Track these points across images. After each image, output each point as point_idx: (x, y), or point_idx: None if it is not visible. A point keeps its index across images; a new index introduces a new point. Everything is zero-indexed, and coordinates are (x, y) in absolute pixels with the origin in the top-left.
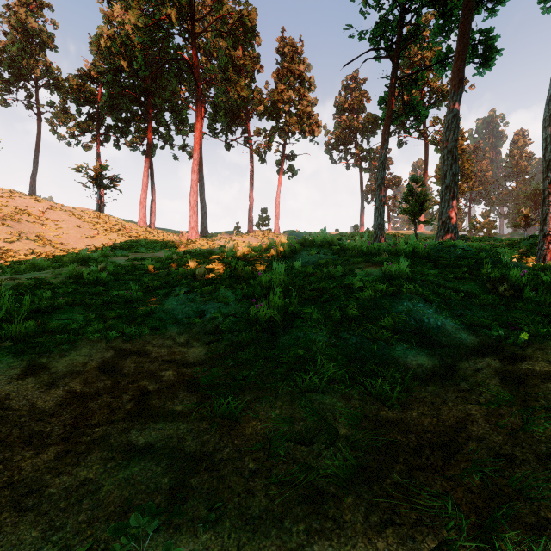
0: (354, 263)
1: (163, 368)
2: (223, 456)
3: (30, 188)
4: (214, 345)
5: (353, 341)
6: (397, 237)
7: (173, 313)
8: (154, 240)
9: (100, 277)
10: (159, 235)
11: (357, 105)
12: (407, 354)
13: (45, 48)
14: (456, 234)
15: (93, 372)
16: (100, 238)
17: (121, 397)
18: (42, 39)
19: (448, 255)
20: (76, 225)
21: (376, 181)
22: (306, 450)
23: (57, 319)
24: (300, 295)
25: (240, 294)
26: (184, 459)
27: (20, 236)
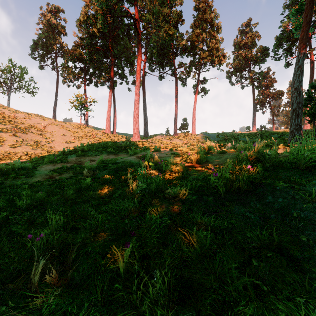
0: None
1: None
2: None
3: (53, 113)
4: None
5: None
6: None
7: None
8: (107, 143)
9: None
10: (115, 138)
11: (250, 42)
12: None
13: (60, 34)
14: None
15: None
16: (75, 142)
17: None
18: (58, 29)
19: None
20: (62, 134)
21: (293, 84)
22: None
23: None
24: None
25: None
26: None
27: (22, 143)
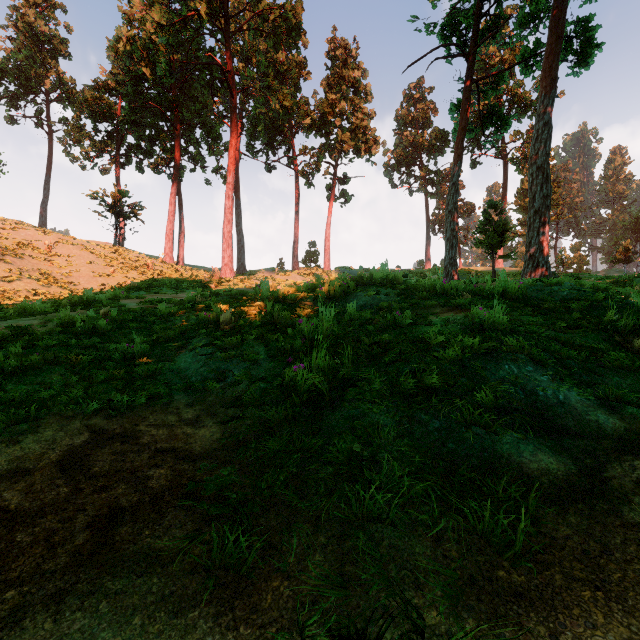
0: (425, 307)
1: (153, 462)
2: None
3: (40, 218)
4: (233, 425)
5: (435, 426)
6: (471, 274)
7: (185, 375)
8: (180, 279)
9: (97, 325)
10: (188, 273)
11: (422, 119)
12: (522, 450)
13: (57, 56)
14: (548, 270)
15: (47, 471)
16: (116, 276)
17: (75, 519)
18: (54, 45)
19: (550, 296)
20: (88, 262)
21: (447, 206)
22: None
23: (25, 384)
24: (354, 352)
25: (274, 348)
26: None
27: (20, 274)
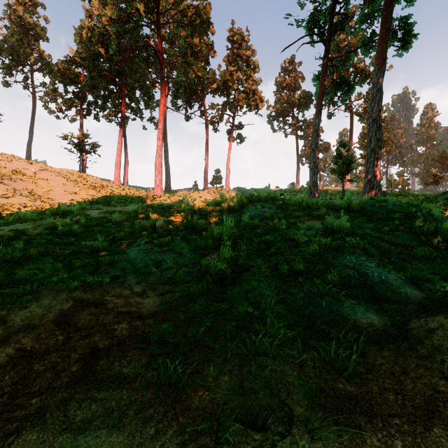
0: (295, 217)
1: (117, 320)
2: (165, 441)
3: (27, 153)
4: (168, 296)
5: (301, 296)
6: (327, 192)
7: (133, 262)
8: (126, 196)
9: (72, 229)
10: (131, 191)
11: (294, 84)
12: (356, 311)
13: (38, 39)
14: (380, 190)
15: (48, 325)
16: (81, 194)
17: (70, 356)
18: (36, 31)
19: (379, 209)
20: (61, 184)
21: (311, 145)
22: (259, 438)
23: (27, 269)
24: (248, 247)
25: (194, 245)
26: (121, 444)
27: (14, 192)
